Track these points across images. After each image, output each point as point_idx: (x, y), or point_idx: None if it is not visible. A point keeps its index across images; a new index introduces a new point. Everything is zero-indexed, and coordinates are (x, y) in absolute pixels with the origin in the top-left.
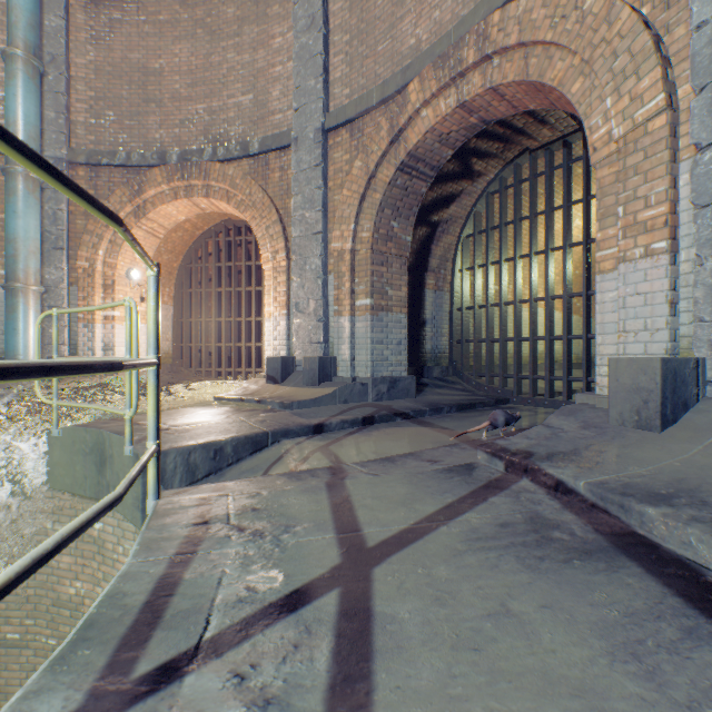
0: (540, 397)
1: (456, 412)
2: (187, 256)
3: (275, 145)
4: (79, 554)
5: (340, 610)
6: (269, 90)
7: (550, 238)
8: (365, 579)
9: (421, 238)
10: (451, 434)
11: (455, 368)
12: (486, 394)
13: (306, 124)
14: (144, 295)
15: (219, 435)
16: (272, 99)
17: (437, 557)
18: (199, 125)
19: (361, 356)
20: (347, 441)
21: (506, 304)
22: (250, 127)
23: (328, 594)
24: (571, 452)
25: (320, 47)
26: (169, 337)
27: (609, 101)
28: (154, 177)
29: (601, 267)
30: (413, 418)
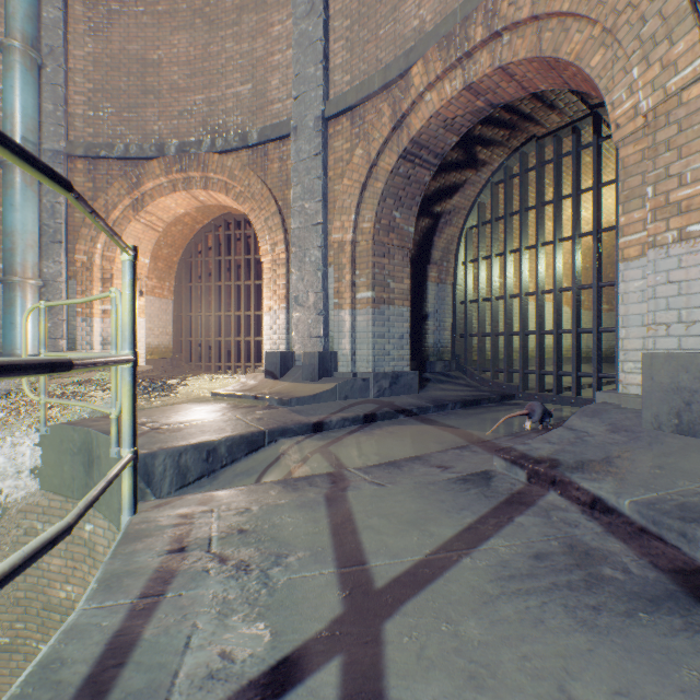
0: (547, 393)
1: (461, 408)
2: (187, 250)
3: (274, 135)
4: (70, 556)
5: (343, 695)
6: (268, 79)
7: (558, 228)
8: (374, 640)
9: (423, 230)
10: (457, 433)
11: (458, 363)
12: (491, 389)
13: (305, 112)
14: (142, 289)
15: (213, 435)
16: (270, 88)
17: (464, 606)
18: (198, 116)
19: (361, 351)
20: (348, 440)
21: (512, 297)
22: (249, 117)
23: (327, 667)
24: (603, 460)
25: (320, 33)
26: (169, 331)
27: (635, 71)
28: (152, 169)
29: (625, 254)
30: (416, 415)
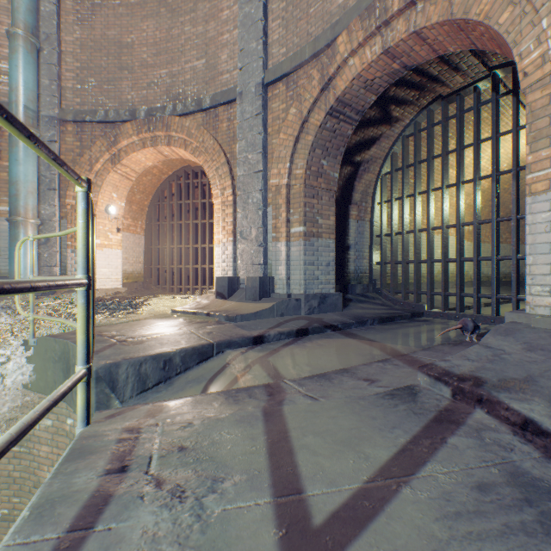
0: (451, 311)
1: (378, 324)
2: (155, 196)
3: (223, 99)
4: (55, 445)
5: None
6: (219, 55)
7: (460, 172)
8: None
9: (345, 176)
10: (377, 346)
11: (374, 286)
12: (402, 308)
13: (249, 80)
14: (119, 226)
15: (169, 346)
16: (220, 62)
17: None
18: (162, 86)
19: (295, 276)
20: (284, 352)
21: (420, 231)
22: (203, 86)
23: None
24: (526, 379)
25: (261, 14)
26: (141, 260)
27: (545, 22)
28: (126, 130)
29: (532, 189)
30: (341, 330)
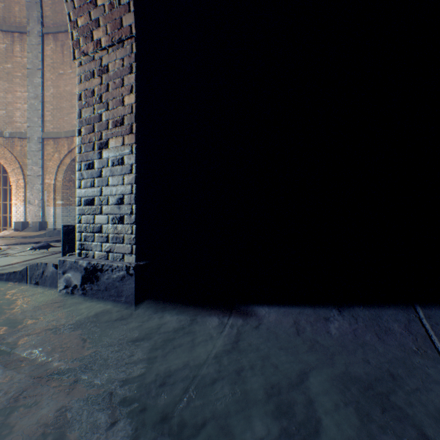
0: None
1: None
2: None
3: (18, 136)
4: None
5: None
6: (15, 112)
7: None
8: None
9: None
10: None
11: None
12: None
13: (34, 133)
14: None
15: (1, 244)
16: (16, 116)
17: None
18: None
19: (59, 221)
20: None
21: None
22: (4, 124)
23: None
24: None
25: (41, 108)
26: None
27: None
28: None
29: None
30: None
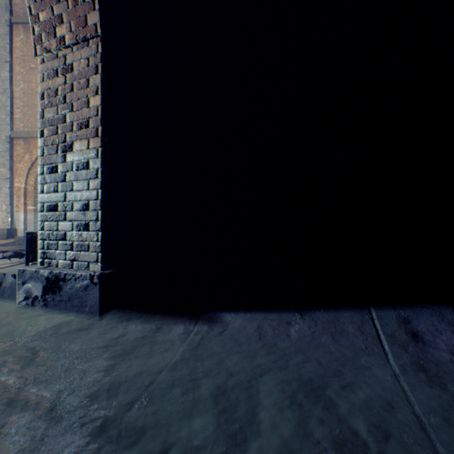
0: None
1: None
2: None
3: None
4: None
5: None
6: None
7: None
8: None
9: None
10: None
11: None
12: None
13: (2, 132)
14: None
15: None
16: None
17: None
18: None
19: (30, 228)
20: None
21: None
22: None
23: None
24: None
25: (9, 104)
26: None
27: None
28: None
29: None
30: None
